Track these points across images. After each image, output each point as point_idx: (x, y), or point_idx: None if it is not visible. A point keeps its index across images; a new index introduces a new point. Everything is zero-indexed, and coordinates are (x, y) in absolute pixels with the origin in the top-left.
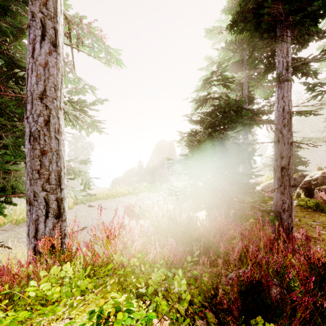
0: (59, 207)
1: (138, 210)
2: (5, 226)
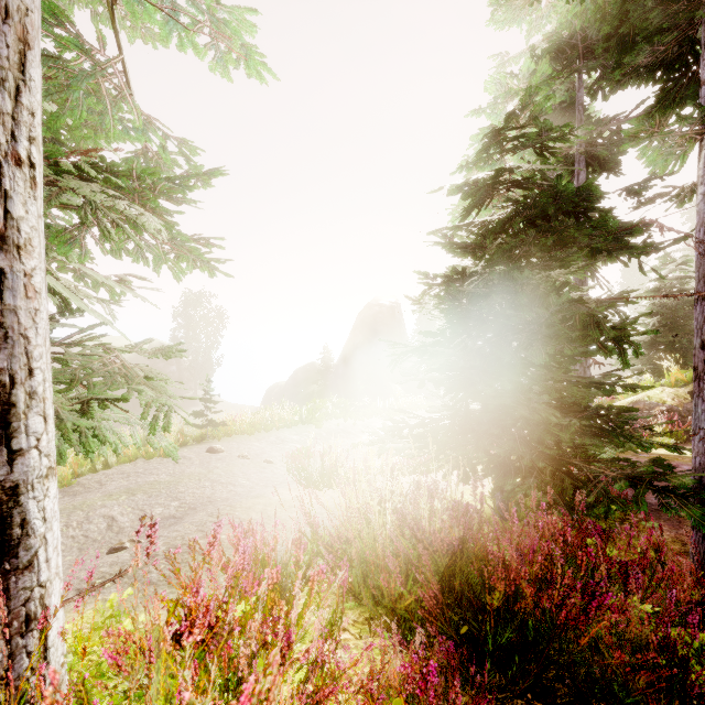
0: (1, 519)
1: (318, 466)
2: None
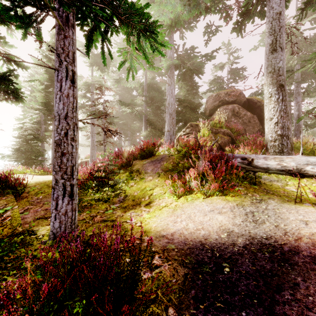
0: None
1: None
2: None
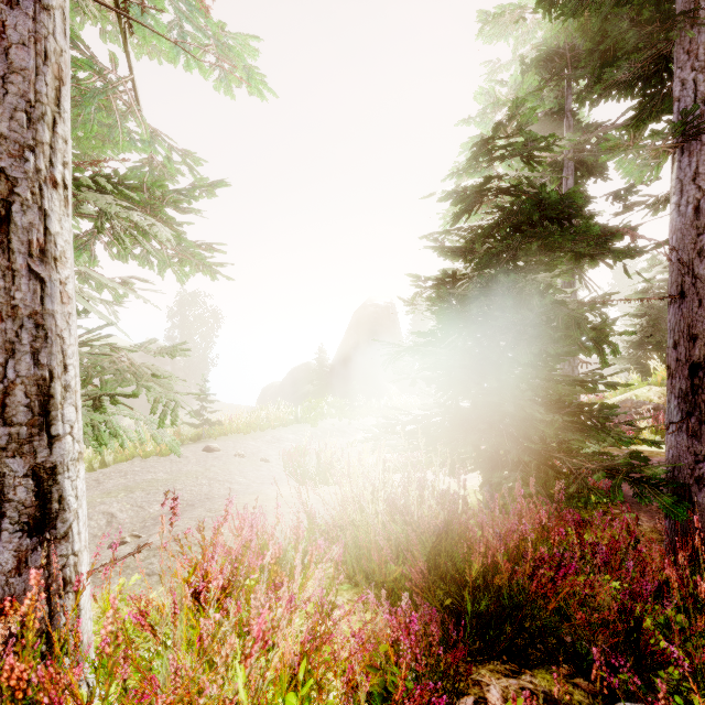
0: (42, 495)
1: (313, 463)
2: None
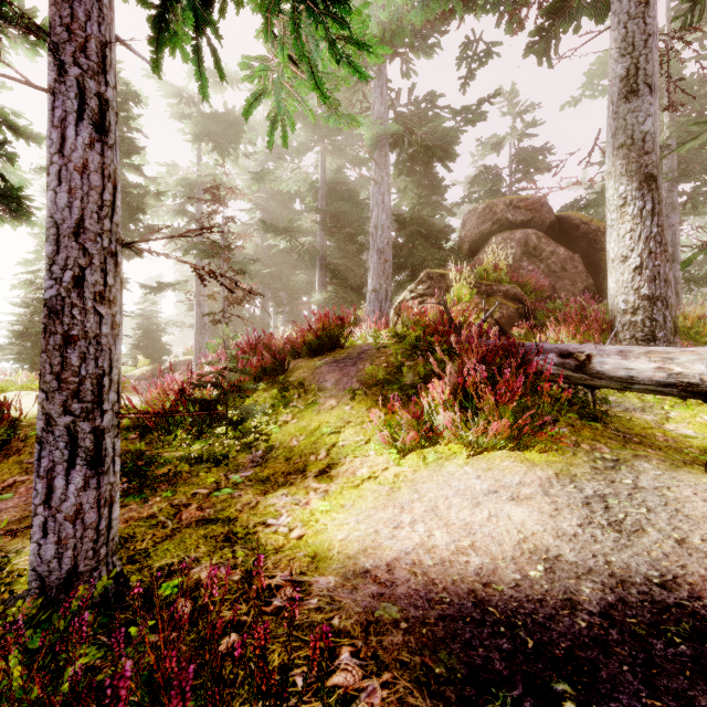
0: None
1: None
2: None
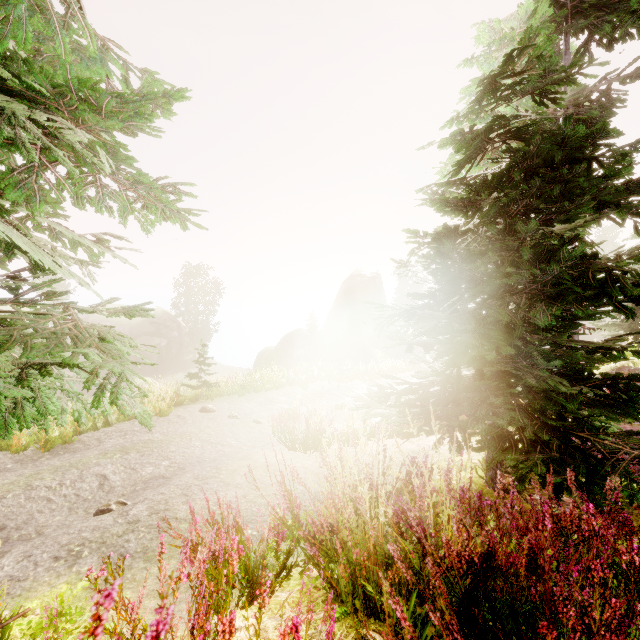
0: None
1: (303, 429)
2: (25, 452)
